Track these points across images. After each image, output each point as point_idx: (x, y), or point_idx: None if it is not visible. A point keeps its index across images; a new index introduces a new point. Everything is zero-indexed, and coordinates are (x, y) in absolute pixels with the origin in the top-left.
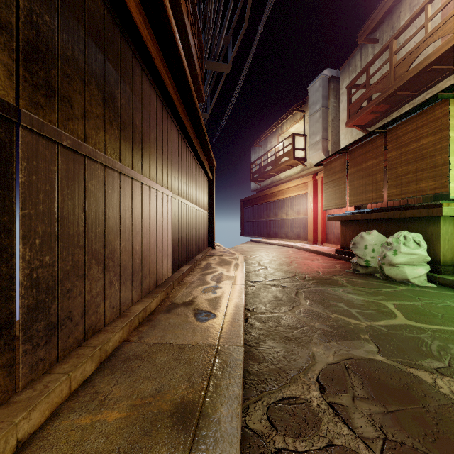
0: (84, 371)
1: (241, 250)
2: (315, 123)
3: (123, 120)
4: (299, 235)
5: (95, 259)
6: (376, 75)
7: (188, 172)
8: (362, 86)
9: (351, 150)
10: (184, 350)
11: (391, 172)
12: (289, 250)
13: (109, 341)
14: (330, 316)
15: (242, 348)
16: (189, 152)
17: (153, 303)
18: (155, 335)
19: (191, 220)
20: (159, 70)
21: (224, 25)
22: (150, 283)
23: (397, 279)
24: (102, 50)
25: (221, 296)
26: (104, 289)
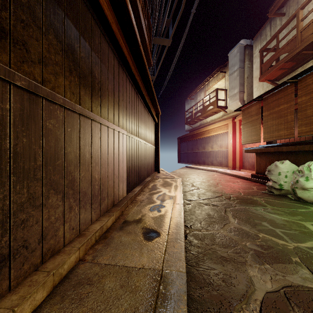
0: (34, 300)
1: (179, 173)
2: (233, 80)
3: (83, 71)
4: (221, 163)
5: (54, 189)
6: (283, 41)
7: (139, 117)
8: (272, 49)
9: (265, 97)
10: (131, 274)
11: (301, 114)
12: (214, 174)
13: (64, 264)
14: (258, 235)
15: (184, 275)
16: (141, 101)
17: (109, 221)
18: (107, 254)
19: (142, 153)
20: (114, 33)
21: (166, 10)
22: (108, 203)
23: (309, 201)
24: (61, 7)
25: (165, 215)
26: (64, 214)
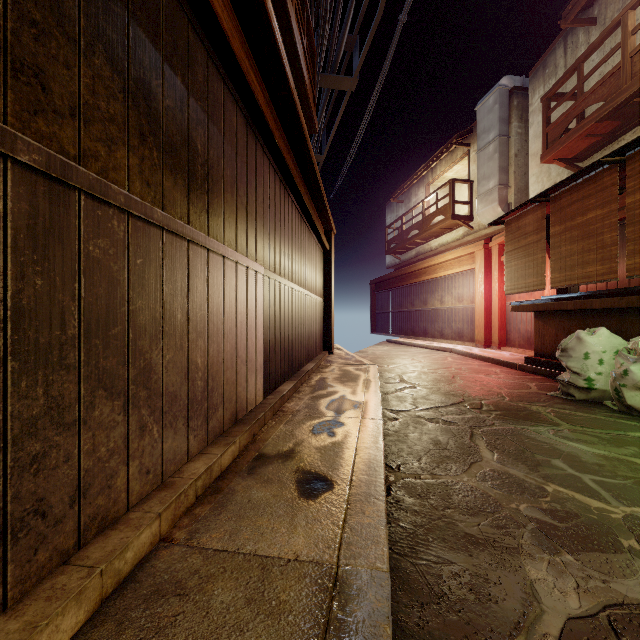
0: (57, 632)
1: (372, 355)
2: (487, 162)
3: (170, 137)
4: (460, 334)
5: (105, 389)
6: (592, 77)
7: (291, 237)
8: (569, 94)
9: (555, 196)
10: (269, 573)
11: (634, 229)
12: (446, 356)
13: (126, 550)
14: (544, 487)
15: (387, 577)
16: (293, 206)
17: (226, 455)
18: (221, 528)
19: (297, 312)
20: (237, 59)
21: (347, 18)
22: (225, 417)
23: None
24: None
25: (343, 443)
26: (127, 441)
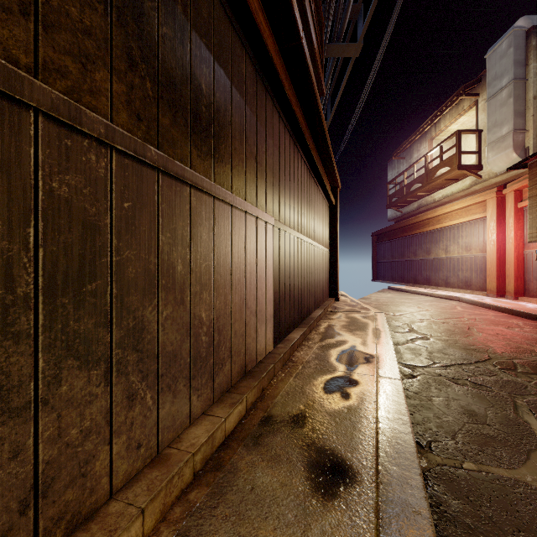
0: None
1: (376, 302)
2: (499, 108)
3: (168, 69)
4: (468, 282)
5: (77, 357)
6: None
7: (300, 191)
8: None
9: None
10: None
11: None
12: (454, 304)
13: None
14: None
15: None
16: (302, 161)
17: (231, 417)
18: (215, 532)
19: (306, 262)
20: None
21: None
22: (233, 371)
23: None
24: None
25: (360, 409)
26: (110, 415)
